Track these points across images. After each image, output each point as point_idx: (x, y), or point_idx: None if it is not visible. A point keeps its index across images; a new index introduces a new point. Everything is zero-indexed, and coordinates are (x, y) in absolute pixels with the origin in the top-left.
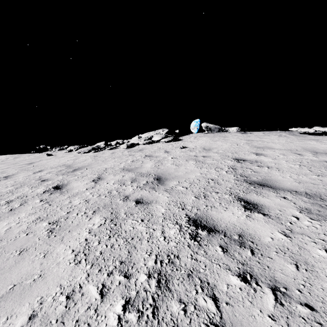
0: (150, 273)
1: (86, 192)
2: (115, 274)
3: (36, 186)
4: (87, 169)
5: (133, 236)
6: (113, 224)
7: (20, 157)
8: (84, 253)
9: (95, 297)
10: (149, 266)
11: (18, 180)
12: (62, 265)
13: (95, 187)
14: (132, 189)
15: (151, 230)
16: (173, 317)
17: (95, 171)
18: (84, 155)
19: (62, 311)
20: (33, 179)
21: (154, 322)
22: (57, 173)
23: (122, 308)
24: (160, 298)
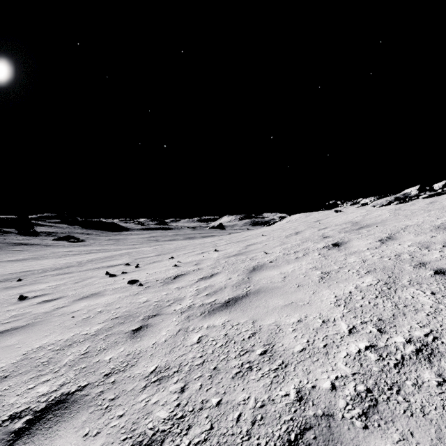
0: (412, 340)
1: (366, 252)
2: (369, 325)
3: (317, 242)
4: (376, 226)
5: (406, 304)
6: (386, 287)
7: (310, 215)
8: (344, 301)
9: (344, 331)
10: (414, 335)
11: (304, 236)
12: (324, 303)
13: (379, 248)
14: (438, 256)
15: (441, 306)
16: (419, 379)
17: (387, 230)
18: (380, 208)
19: (317, 326)
20: (317, 235)
21: (393, 369)
22: (340, 231)
23: (365, 347)
24: (411, 360)
